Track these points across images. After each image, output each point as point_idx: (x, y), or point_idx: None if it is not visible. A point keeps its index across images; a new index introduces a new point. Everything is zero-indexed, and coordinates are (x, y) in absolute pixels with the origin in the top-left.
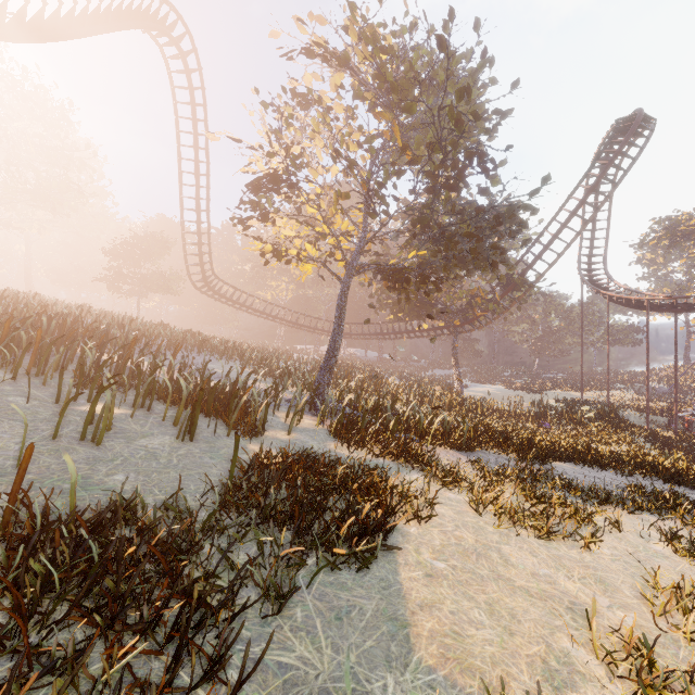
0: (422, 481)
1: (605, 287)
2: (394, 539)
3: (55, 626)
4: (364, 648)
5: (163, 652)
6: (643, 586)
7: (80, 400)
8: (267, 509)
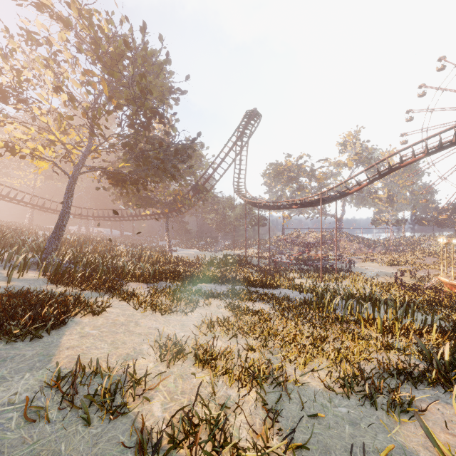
0: (109, 299)
1: (244, 195)
2: (69, 325)
3: None
4: (16, 368)
5: None
6: (201, 324)
7: None
8: None
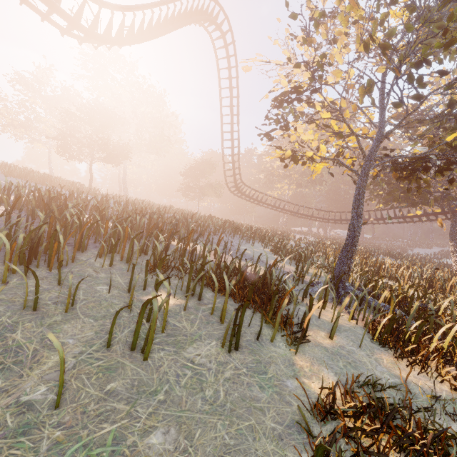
0: None
1: None
2: None
3: None
4: None
5: None
6: None
7: (149, 287)
8: None
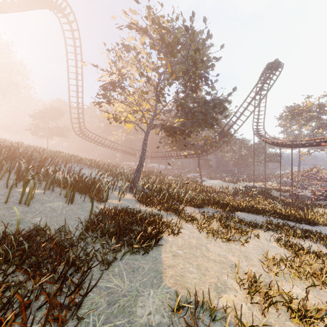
0: (177, 220)
1: (263, 136)
2: (161, 242)
3: (10, 273)
4: (142, 281)
5: (57, 283)
6: (262, 258)
7: (18, 186)
8: (106, 231)
